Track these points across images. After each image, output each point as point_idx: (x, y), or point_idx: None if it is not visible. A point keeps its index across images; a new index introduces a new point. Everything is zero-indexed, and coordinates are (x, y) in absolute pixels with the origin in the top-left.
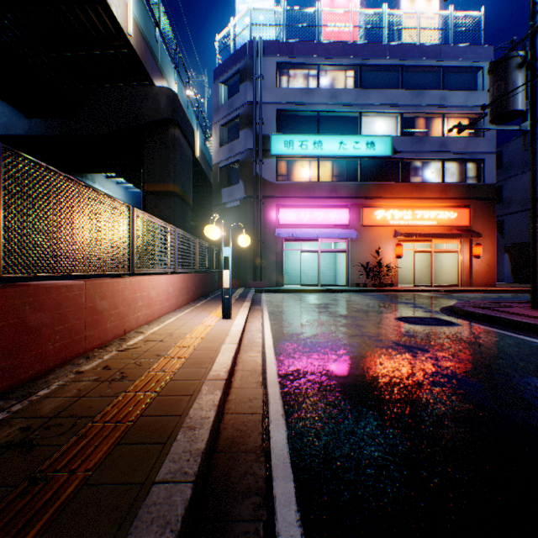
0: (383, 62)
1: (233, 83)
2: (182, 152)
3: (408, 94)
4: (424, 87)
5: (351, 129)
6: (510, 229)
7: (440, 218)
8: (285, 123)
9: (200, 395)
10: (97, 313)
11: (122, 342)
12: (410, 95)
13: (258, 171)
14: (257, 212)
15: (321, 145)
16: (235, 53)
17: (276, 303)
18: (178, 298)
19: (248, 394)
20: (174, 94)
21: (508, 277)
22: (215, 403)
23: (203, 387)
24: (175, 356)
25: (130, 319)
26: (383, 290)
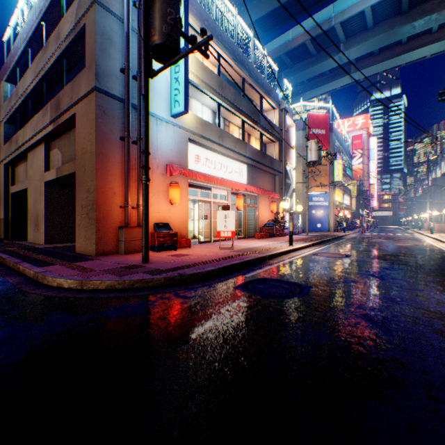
0: None
1: None
2: None
3: None
4: None
5: None
6: None
7: None
8: None
9: None
10: None
11: None
12: None
13: None
14: None
15: None
16: None
17: None
18: None
19: None
20: None
21: None
22: None
23: None
24: None
25: None
26: None
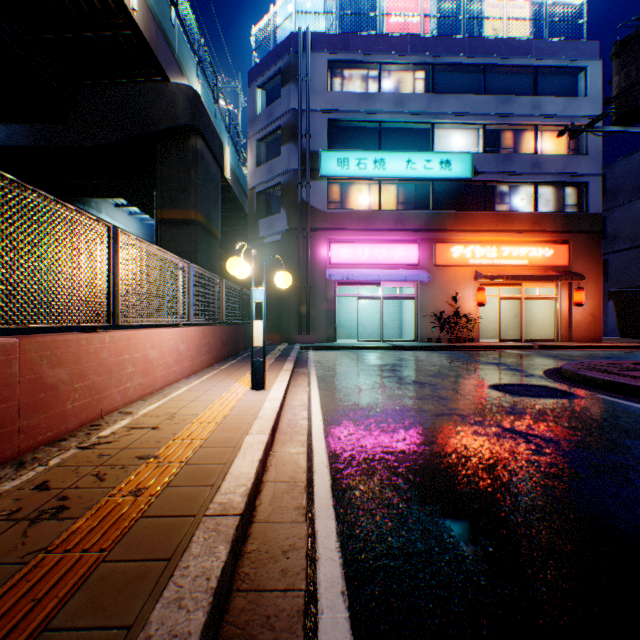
0: (461, 60)
1: (273, 87)
2: (207, 170)
3: (492, 101)
4: (512, 92)
5: (421, 145)
6: (616, 270)
7: (533, 257)
8: (338, 137)
9: (185, 560)
10: (46, 390)
11: (91, 432)
12: (495, 102)
13: (304, 197)
14: (303, 248)
15: (384, 163)
16: (276, 48)
17: (328, 365)
18: (194, 360)
19: (281, 538)
20: (195, 94)
21: (613, 330)
22: (210, 584)
23: (195, 535)
24: (166, 459)
25: (112, 393)
26: (462, 346)
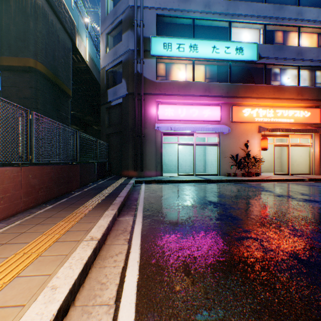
0: None
1: None
2: (52, 30)
3: (270, 8)
4: (282, 5)
5: (221, 38)
6: None
7: (297, 117)
8: (164, 30)
9: None
10: None
11: None
12: (273, 8)
13: (139, 70)
14: (138, 107)
15: (196, 48)
16: None
17: (157, 206)
18: None
19: None
20: None
21: None
22: None
23: None
24: None
25: None
26: (256, 179)
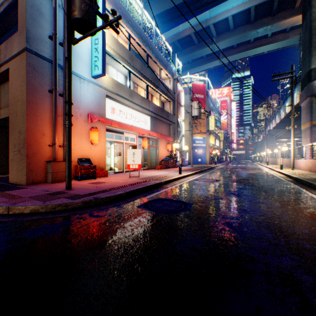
0: None
1: None
2: None
3: None
4: None
5: None
6: None
7: None
8: None
9: None
10: None
11: None
12: None
13: None
14: None
15: None
16: None
17: None
18: None
19: None
20: None
21: None
22: None
23: None
24: None
25: None
26: None
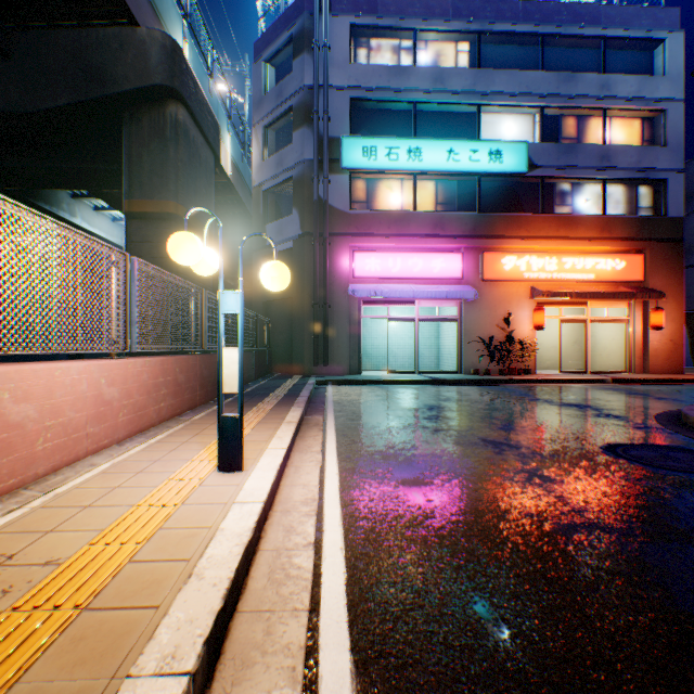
0: (515, 28)
1: (283, 61)
2: (194, 151)
3: (552, 78)
4: (575, 69)
5: (465, 133)
6: (691, 288)
7: (601, 270)
8: (363, 122)
9: None
10: None
11: None
12: (556, 80)
13: (322, 194)
14: (320, 257)
15: (420, 153)
16: (286, 11)
17: (352, 408)
18: (142, 410)
19: None
20: (174, 45)
21: (686, 359)
22: None
23: None
24: None
25: None
26: (519, 380)
